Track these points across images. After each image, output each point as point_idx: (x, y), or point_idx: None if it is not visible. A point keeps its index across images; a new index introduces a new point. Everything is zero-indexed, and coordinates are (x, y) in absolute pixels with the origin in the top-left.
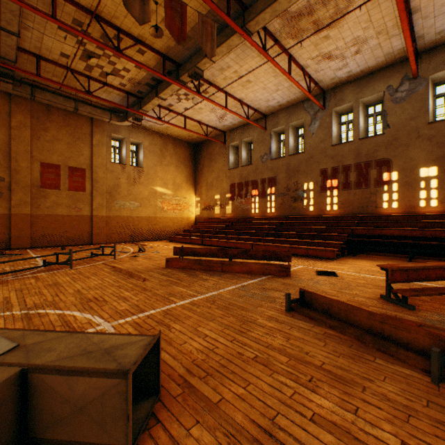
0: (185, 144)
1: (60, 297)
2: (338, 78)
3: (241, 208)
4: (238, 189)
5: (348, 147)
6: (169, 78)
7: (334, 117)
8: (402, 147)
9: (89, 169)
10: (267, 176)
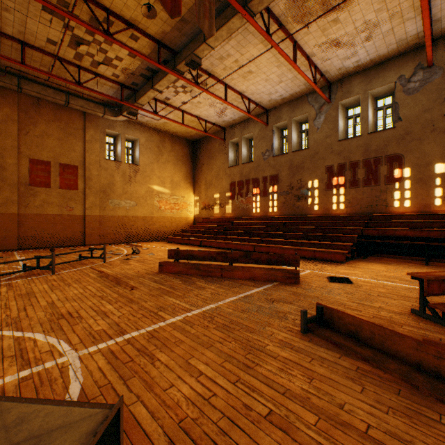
0: (184, 142)
1: (27, 312)
2: (345, 69)
3: (242, 207)
4: (239, 187)
5: (356, 142)
6: (164, 67)
7: (340, 110)
8: (415, 141)
9: (81, 166)
10: (269, 173)
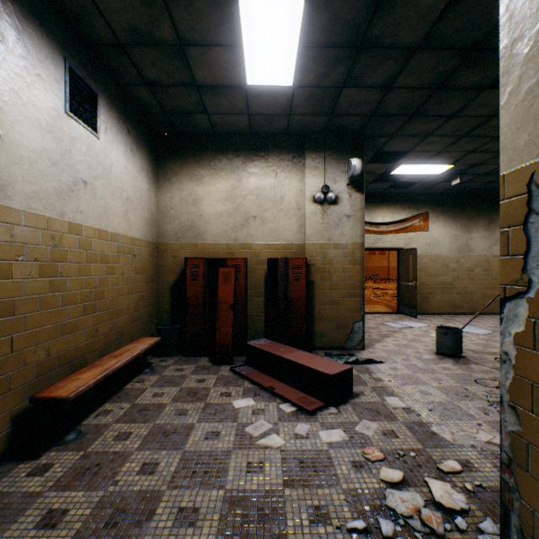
0: None
1: None
2: None
3: None
4: None
5: None
6: None
7: None
8: None
9: None
10: None
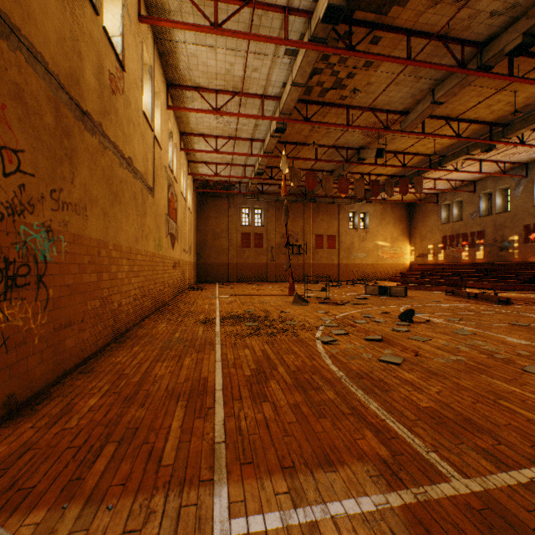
0: (401, 205)
1: None
2: (534, 157)
3: (452, 256)
4: (449, 240)
5: None
6: (394, 187)
7: None
8: None
9: (337, 235)
10: (475, 230)
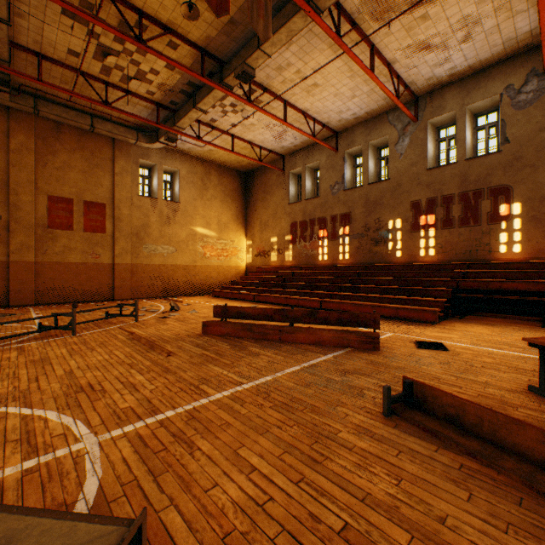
0: (234, 173)
1: (40, 384)
2: (436, 78)
3: (305, 253)
4: (301, 229)
5: (450, 171)
6: (209, 81)
7: (429, 131)
8: (527, 168)
9: (110, 204)
10: (339, 211)
